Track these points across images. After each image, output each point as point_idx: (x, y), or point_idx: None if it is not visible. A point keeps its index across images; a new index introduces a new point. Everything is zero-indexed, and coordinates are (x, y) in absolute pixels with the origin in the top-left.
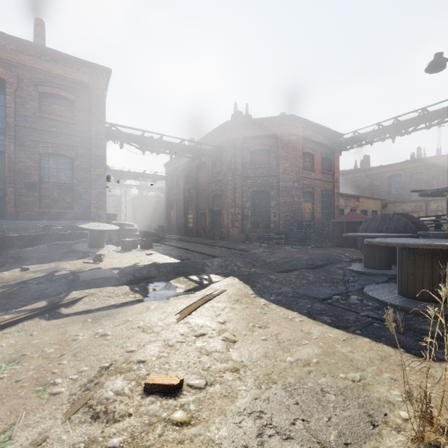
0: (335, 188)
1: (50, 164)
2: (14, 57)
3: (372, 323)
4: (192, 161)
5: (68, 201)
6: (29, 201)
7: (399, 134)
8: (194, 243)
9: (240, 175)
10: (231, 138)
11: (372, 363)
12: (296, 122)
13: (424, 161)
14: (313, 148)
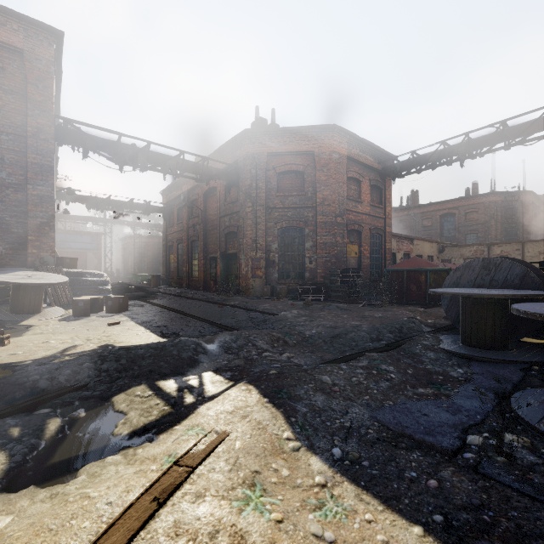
0: (387, 226)
1: None
2: None
3: None
4: (198, 186)
5: None
6: None
7: (470, 156)
8: (197, 301)
9: (263, 205)
10: (251, 154)
11: None
12: (339, 135)
13: (481, 198)
14: (361, 172)
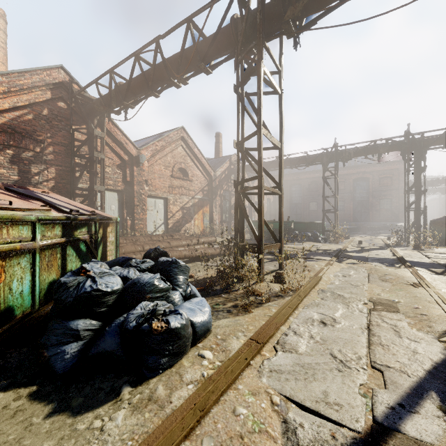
0: None
1: (383, 202)
2: (371, 169)
3: None
4: None
5: (389, 215)
6: (376, 216)
7: None
8: None
9: None
10: None
11: None
12: None
13: None
14: None
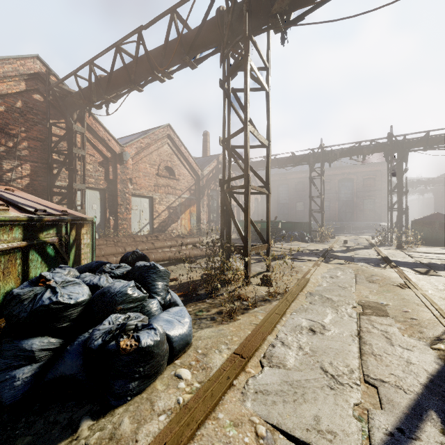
0: None
1: (366, 202)
2: (356, 170)
3: None
4: None
5: (372, 215)
6: (360, 215)
7: None
8: None
9: None
10: None
11: None
12: None
13: None
14: None
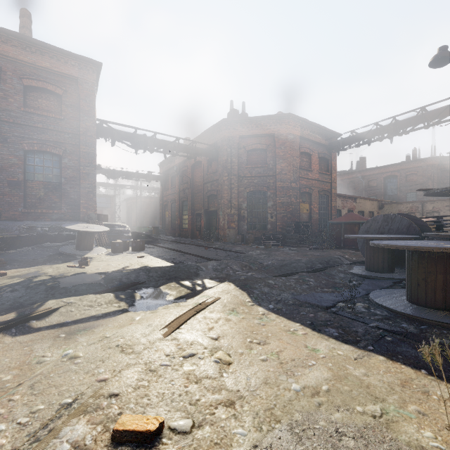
0: (333, 189)
1: (36, 162)
2: None
3: (383, 336)
4: (187, 160)
5: (55, 201)
6: (12, 200)
7: (397, 134)
8: (189, 245)
9: (236, 175)
10: (227, 137)
11: (393, 390)
12: (293, 120)
13: (419, 162)
14: (311, 147)
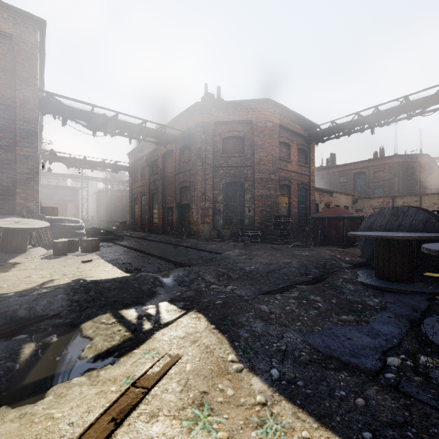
0: (311, 182)
1: None
2: None
3: None
4: (157, 149)
5: None
6: None
7: (379, 125)
8: (157, 243)
9: (211, 164)
10: (201, 123)
11: None
12: (272, 107)
13: (386, 159)
14: (290, 137)
